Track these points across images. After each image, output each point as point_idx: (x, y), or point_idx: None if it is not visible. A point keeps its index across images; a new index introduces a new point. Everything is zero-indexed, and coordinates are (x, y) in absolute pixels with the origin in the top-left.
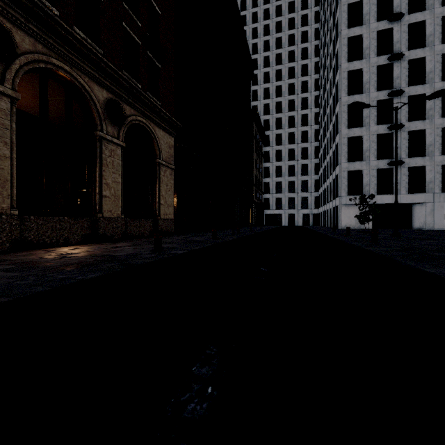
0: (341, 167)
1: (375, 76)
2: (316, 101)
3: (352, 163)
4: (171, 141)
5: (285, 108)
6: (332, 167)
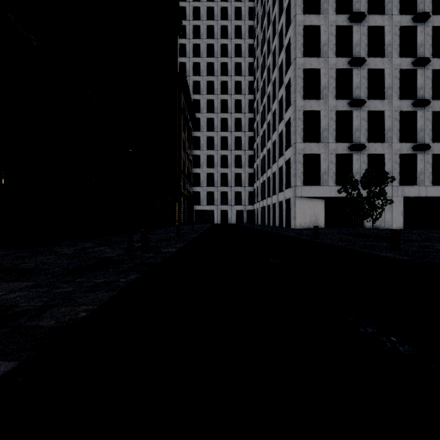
0: (295, 148)
1: (334, 38)
2: (250, 87)
3: (309, 144)
4: None
5: (217, 90)
6: (277, 153)
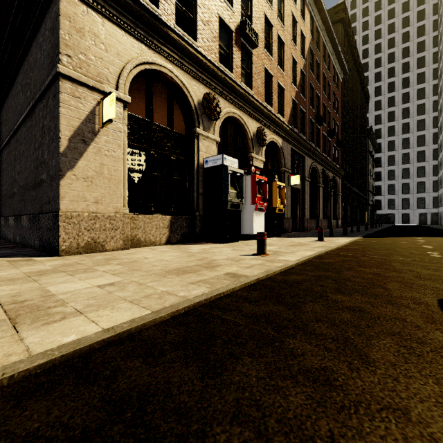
0: None
1: None
2: (434, 105)
3: None
4: (340, 182)
5: (398, 117)
6: None
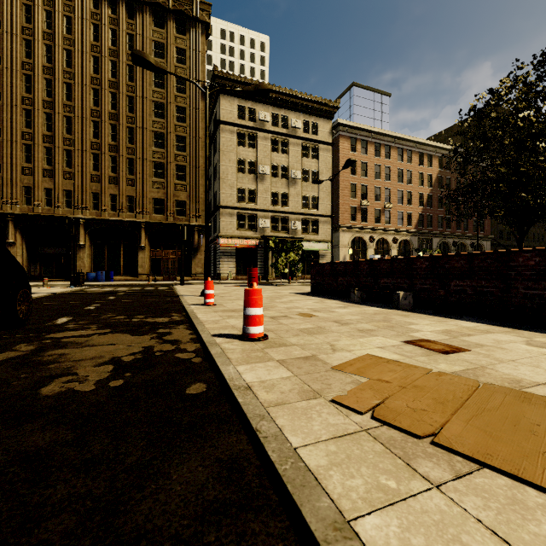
0: None
1: None
2: None
3: None
4: (489, 243)
5: None
6: None
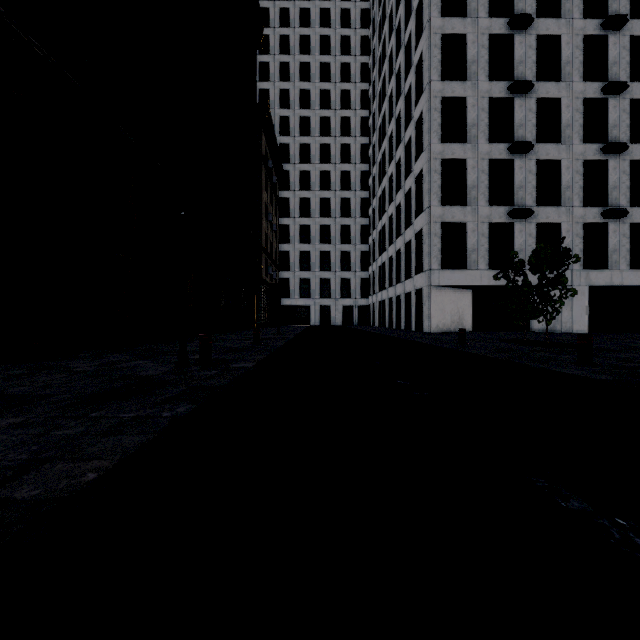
0: (430, 214)
1: (487, 52)
2: (362, 125)
3: (450, 209)
4: None
5: (315, 130)
6: (402, 222)
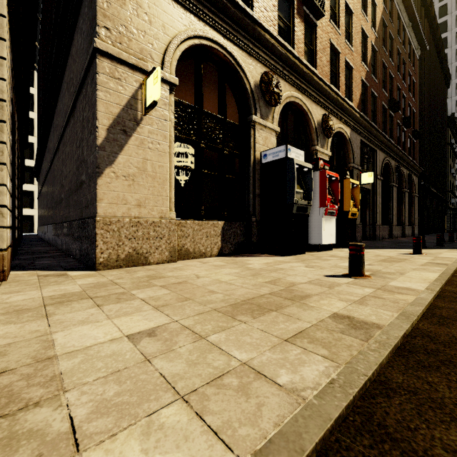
0: None
1: None
2: None
3: None
4: (417, 180)
5: None
6: None
